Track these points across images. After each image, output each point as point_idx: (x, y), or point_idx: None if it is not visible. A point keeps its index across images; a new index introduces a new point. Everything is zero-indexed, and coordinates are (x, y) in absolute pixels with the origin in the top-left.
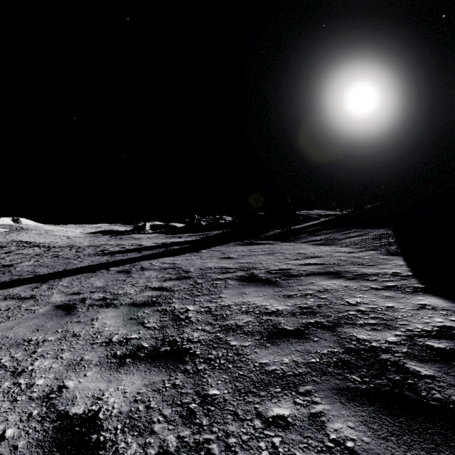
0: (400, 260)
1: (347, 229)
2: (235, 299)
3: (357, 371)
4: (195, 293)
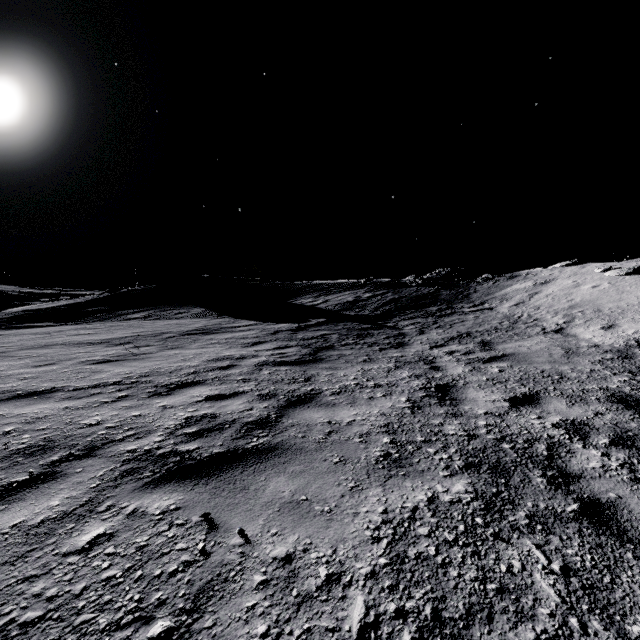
0: (245, 320)
1: (158, 308)
2: (224, 336)
3: (300, 331)
4: (188, 341)
